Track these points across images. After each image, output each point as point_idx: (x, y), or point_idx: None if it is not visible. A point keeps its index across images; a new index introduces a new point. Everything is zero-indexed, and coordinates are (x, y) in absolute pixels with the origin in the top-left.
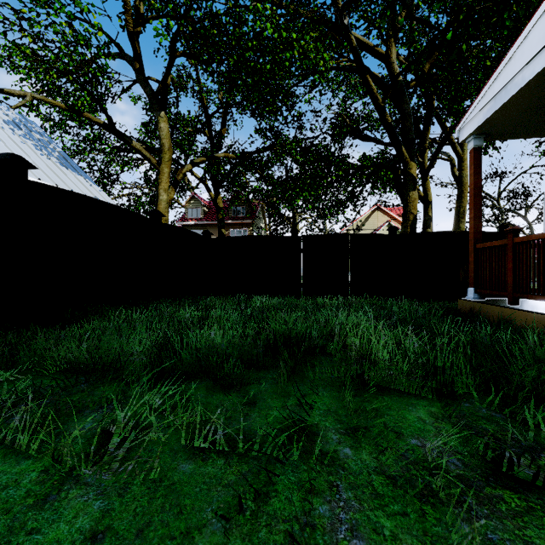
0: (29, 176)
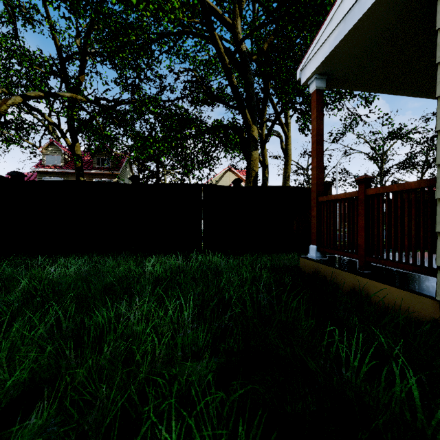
0: None
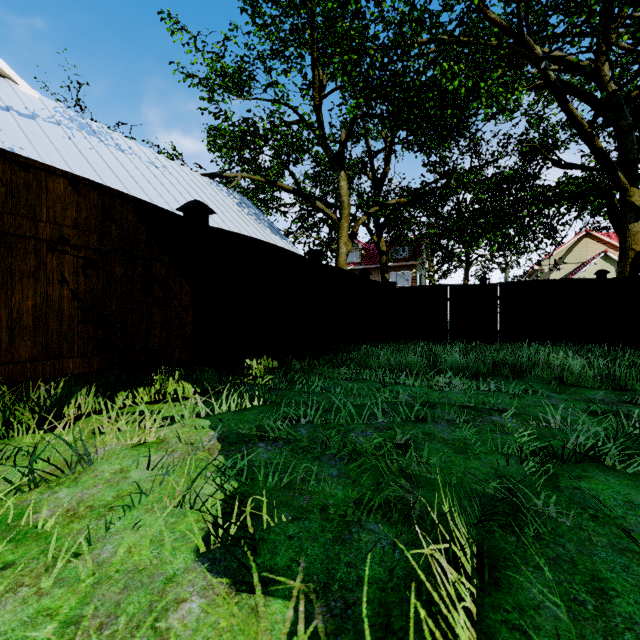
0: None
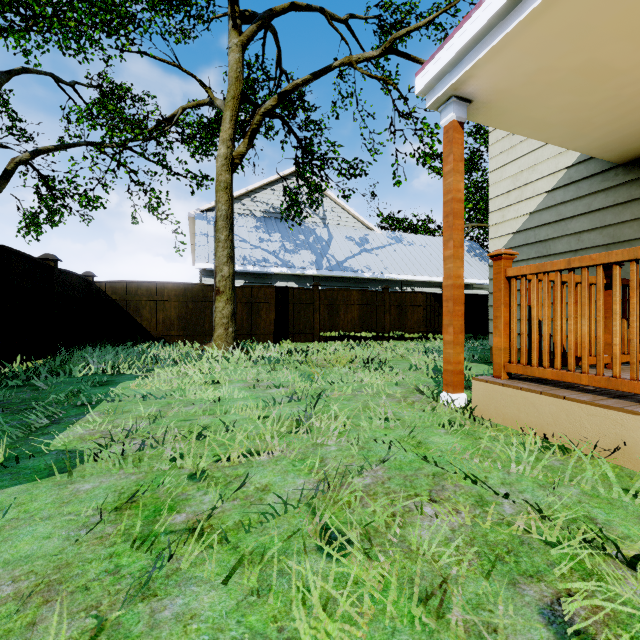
0: (482, 280)
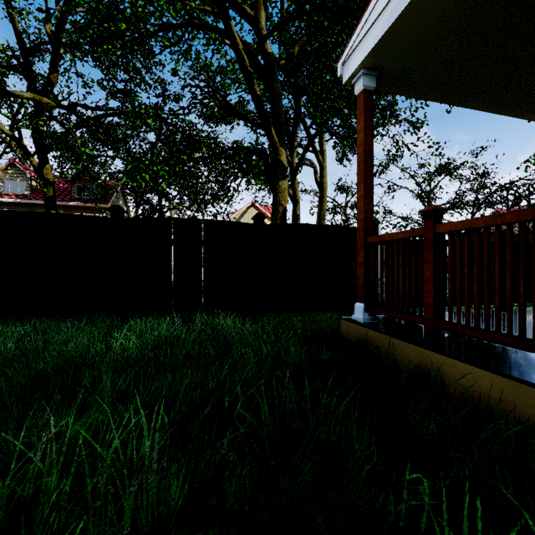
0: None
